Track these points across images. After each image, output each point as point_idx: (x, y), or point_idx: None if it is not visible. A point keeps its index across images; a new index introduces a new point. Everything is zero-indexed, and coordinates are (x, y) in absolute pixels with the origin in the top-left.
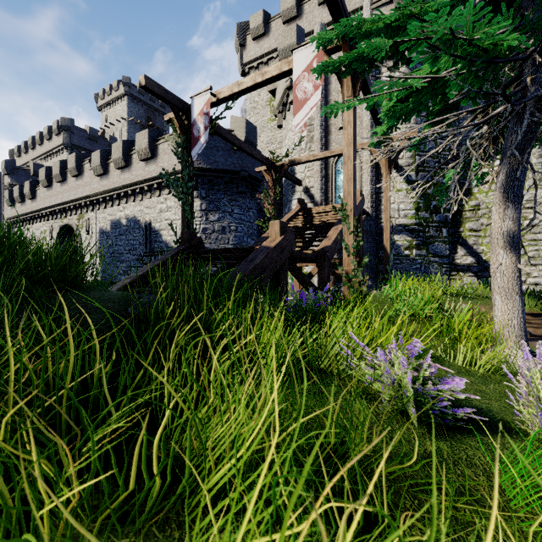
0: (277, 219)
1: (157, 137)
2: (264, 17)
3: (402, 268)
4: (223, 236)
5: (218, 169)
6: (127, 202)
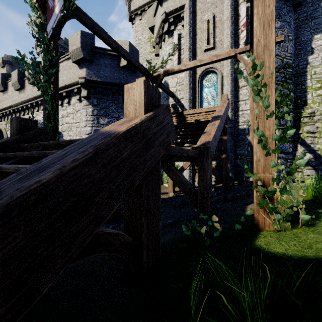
0: None
1: (59, 57)
2: None
3: None
4: None
5: (106, 82)
6: (38, 110)
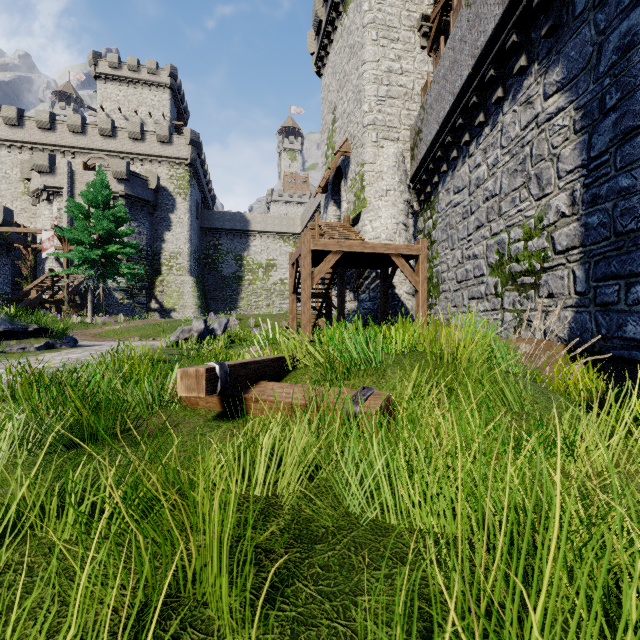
0: (33, 278)
1: None
2: (18, 113)
3: (119, 309)
4: None
5: None
6: None
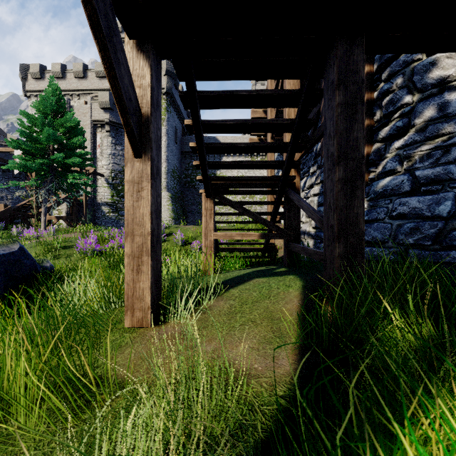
0: None
1: None
2: (41, 68)
3: (106, 221)
4: (1, 202)
5: None
6: None
